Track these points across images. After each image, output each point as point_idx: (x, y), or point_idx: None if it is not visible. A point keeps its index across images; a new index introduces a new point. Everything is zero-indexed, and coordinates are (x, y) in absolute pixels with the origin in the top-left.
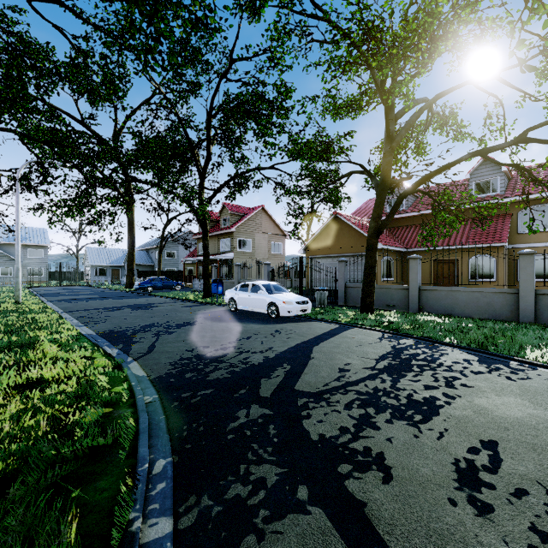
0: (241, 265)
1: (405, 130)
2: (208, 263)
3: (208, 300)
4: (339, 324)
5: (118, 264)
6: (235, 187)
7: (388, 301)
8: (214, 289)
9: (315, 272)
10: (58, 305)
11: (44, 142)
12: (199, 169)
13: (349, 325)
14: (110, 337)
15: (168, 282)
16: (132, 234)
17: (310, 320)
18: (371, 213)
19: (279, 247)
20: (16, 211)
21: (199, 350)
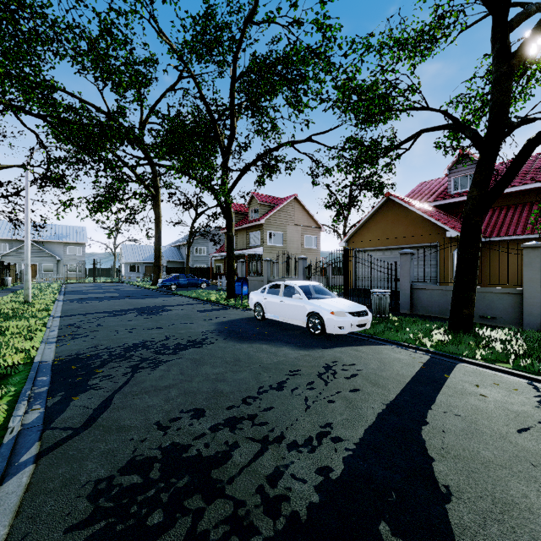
0: (270, 261)
1: (534, 36)
2: (232, 258)
3: (232, 301)
4: (426, 353)
5: (151, 260)
6: (264, 167)
7: (483, 311)
8: (238, 290)
9: (360, 269)
10: (65, 306)
11: (41, 117)
12: (222, 148)
13: (446, 356)
14: (62, 372)
15: (192, 279)
16: (158, 229)
17: (372, 341)
18: (428, 196)
19: (313, 241)
20: (25, 201)
21: (182, 426)
